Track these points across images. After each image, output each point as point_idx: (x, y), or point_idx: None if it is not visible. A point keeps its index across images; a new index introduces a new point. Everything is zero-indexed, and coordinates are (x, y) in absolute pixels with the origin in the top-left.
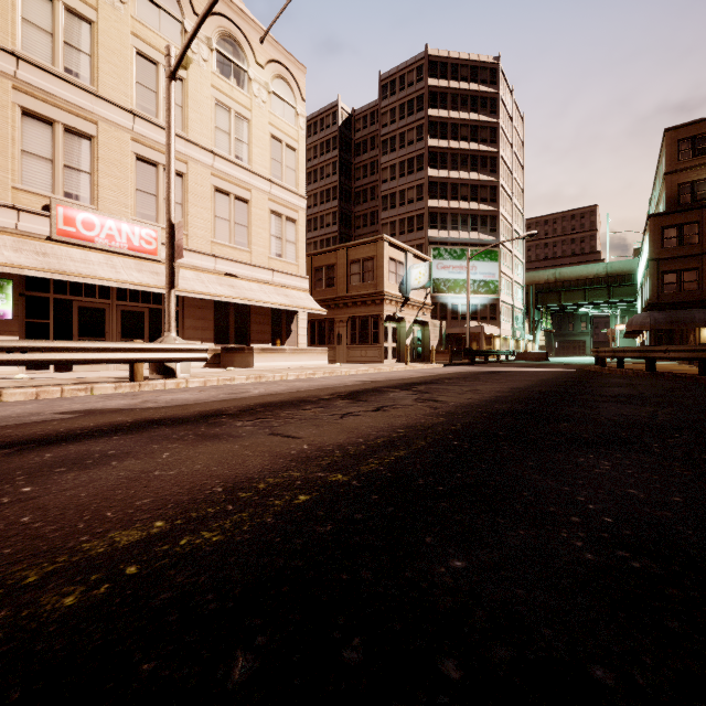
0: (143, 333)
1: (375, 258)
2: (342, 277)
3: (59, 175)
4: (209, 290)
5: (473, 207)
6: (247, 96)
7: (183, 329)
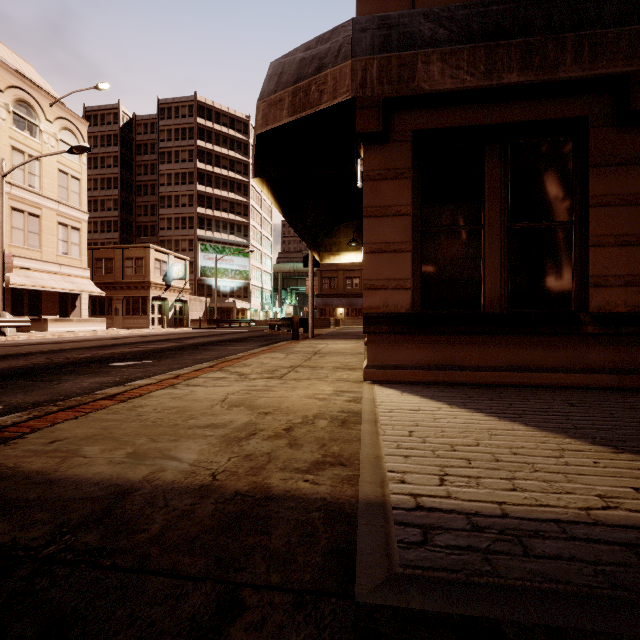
0: None
1: (144, 259)
2: (119, 268)
3: None
4: (11, 281)
5: (232, 218)
6: (39, 143)
7: None
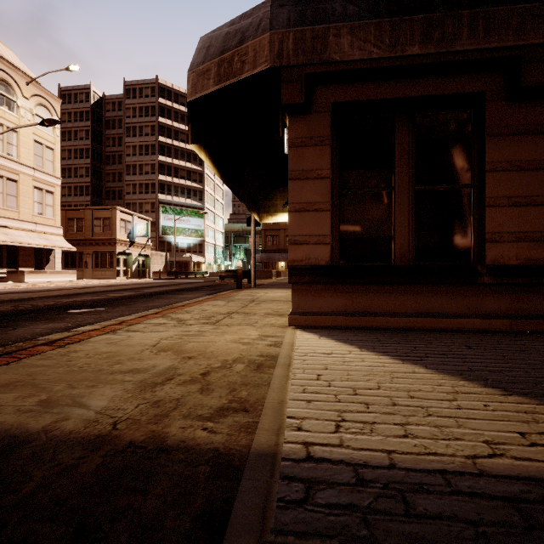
0: None
1: (111, 219)
2: (89, 227)
3: None
4: None
5: (188, 184)
6: (16, 117)
7: None
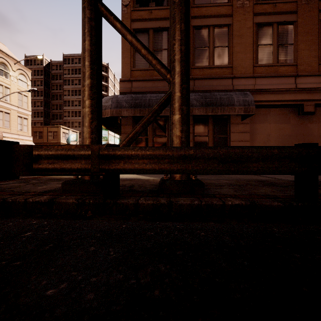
0: None
1: (57, 132)
2: (45, 136)
3: None
4: None
5: None
6: (9, 81)
7: None
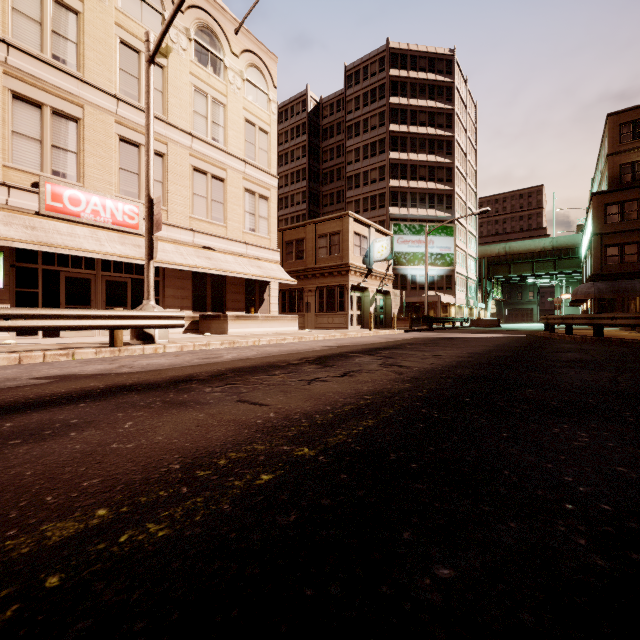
0: (127, 302)
1: (341, 233)
2: (311, 250)
3: (47, 155)
4: (187, 262)
5: (431, 187)
6: (223, 83)
7: (164, 298)
